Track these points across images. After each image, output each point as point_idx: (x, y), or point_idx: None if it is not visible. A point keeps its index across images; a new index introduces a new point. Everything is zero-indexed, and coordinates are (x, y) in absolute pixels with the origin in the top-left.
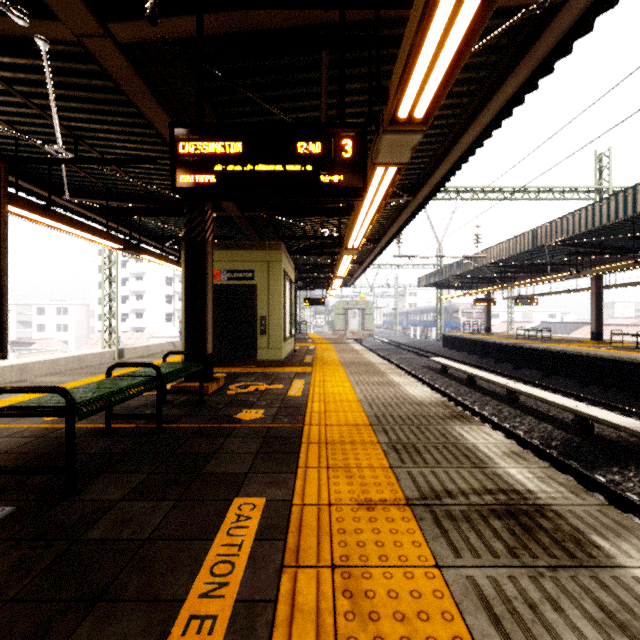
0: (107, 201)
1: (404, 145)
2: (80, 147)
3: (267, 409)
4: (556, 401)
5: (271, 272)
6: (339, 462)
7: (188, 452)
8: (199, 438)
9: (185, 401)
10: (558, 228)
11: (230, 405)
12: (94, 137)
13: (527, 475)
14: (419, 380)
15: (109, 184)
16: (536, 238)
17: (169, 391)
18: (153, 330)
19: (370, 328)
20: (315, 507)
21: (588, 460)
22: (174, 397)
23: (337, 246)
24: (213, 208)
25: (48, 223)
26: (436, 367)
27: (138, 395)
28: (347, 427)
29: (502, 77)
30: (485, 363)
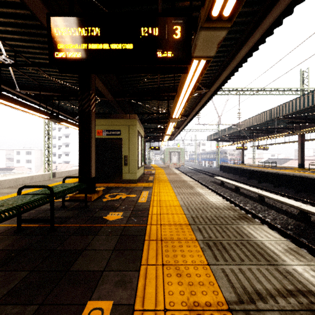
0: (40, 92)
1: (213, 40)
2: (20, 58)
3: (125, 212)
4: (288, 202)
5: (130, 131)
6: (171, 259)
7: (65, 249)
8: (77, 236)
9: (76, 206)
10: (283, 108)
11: (103, 209)
12: (27, 51)
13: (312, 273)
14: (209, 189)
15: (41, 82)
16: (271, 114)
17: (66, 200)
18: (74, 162)
19: (182, 161)
20: (153, 313)
21: (312, 238)
22: (71, 203)
23: (166, 118)
24: (98, 96)
25: (1, 102)
26: (217, 182)
27: (32, 209)
28: (174, 226)
29: (268, 9)
30: (242, 179)
